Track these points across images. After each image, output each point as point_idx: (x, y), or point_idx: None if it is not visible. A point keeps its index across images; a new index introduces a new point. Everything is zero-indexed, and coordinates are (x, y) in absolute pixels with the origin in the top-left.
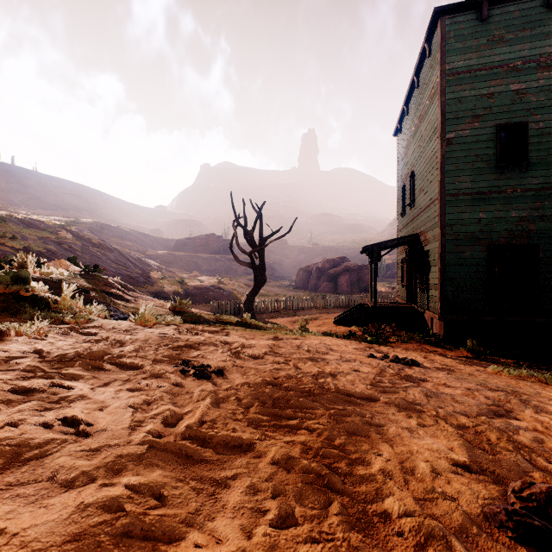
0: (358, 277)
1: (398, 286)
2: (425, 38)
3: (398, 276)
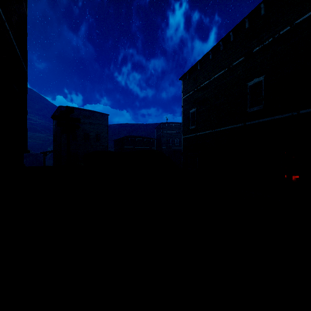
0: (36, 158)
1: (53, 163)
2: (58, 107)
3: (53, 159)
